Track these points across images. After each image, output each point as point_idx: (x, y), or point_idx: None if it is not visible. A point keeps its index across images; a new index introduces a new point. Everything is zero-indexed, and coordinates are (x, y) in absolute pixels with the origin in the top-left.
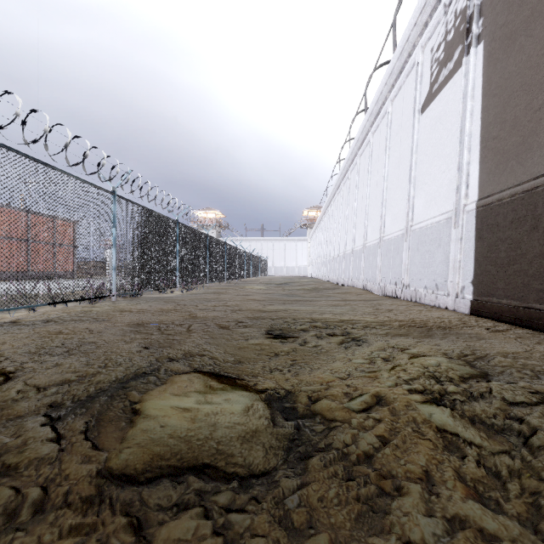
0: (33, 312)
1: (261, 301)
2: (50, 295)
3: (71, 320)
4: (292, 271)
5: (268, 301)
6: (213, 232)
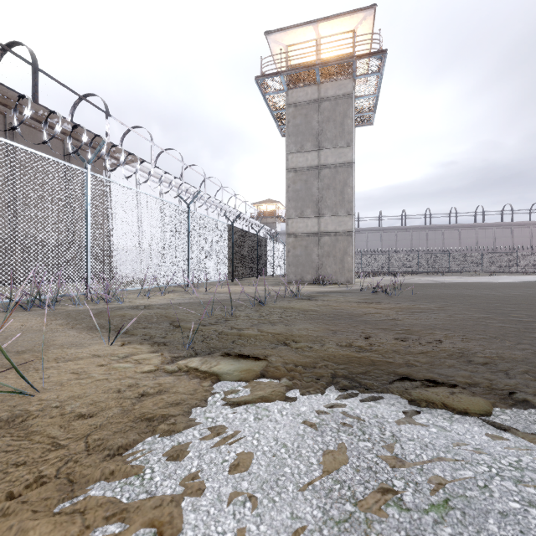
0: (161, 295)
1: None
2: (185, 339)
3: (137, 291)
4: None
5: None
6: None
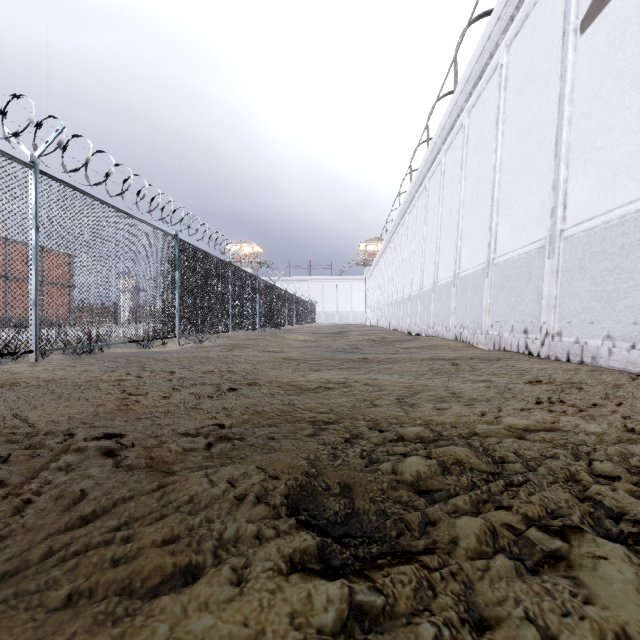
0: None
1: (300, 361)
2: None
3: None
4: (347, 318)
5: (312, 361)
6: (239, 260)
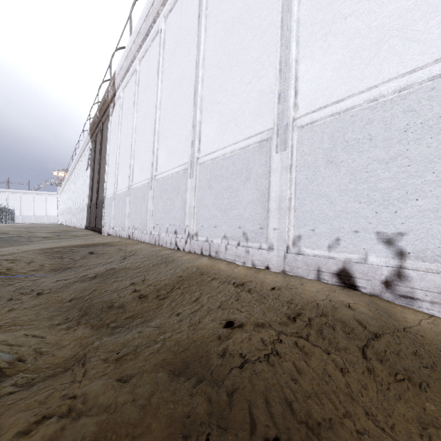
0: None
1: (20, 229)
2: None
3: None
4: (42, 219)
5: (23, 229)
6: None
